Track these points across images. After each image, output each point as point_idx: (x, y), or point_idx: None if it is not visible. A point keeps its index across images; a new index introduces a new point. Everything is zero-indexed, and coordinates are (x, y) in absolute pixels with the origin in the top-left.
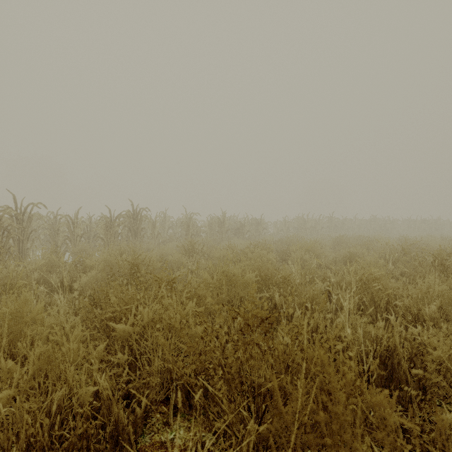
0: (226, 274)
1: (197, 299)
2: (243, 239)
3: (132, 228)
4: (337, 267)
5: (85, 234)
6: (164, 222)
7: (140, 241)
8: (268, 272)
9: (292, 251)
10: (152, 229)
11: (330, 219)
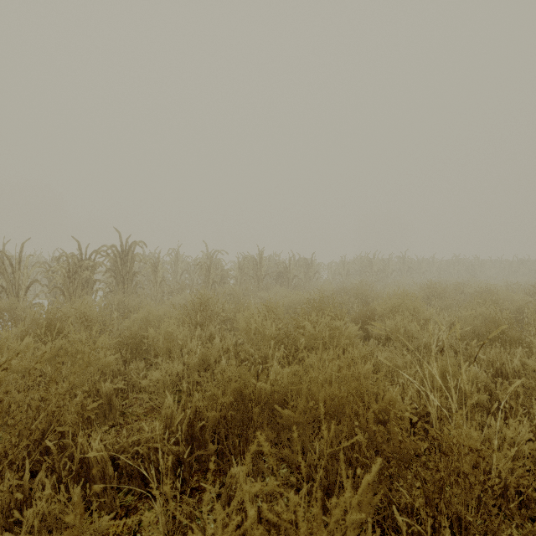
0: (259, 395)
1: None
2: (288, 287)
3: (118, 272)
4: (490, 355)
5: (48, 282)
6: (175, 263)
7: (132, 293)
8: (378, 409)
9: (379, 315)
10: (153, 274)
11: (402, 259)
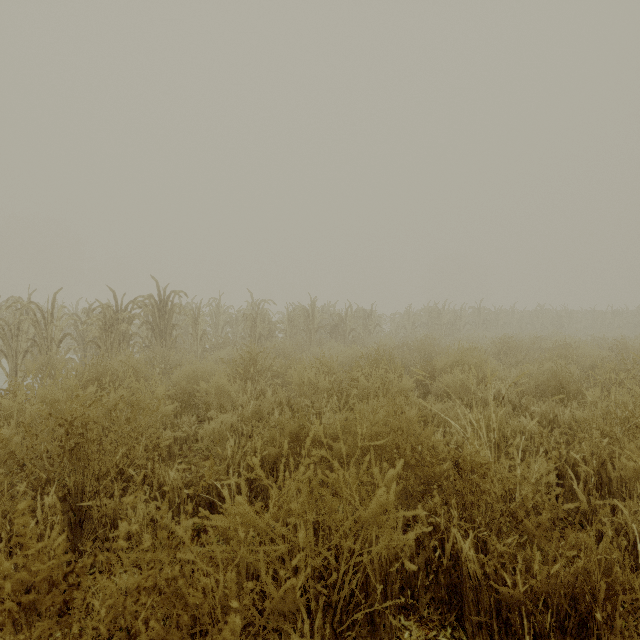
0: (313, 437)
1: (205, 591)
2: (344, 341)
3: (156, 325)
4: (543, 408)
5: (78, 336)
6: (216, 314)
7: (171, 348)
8: (417, 442)
9: (438, 370)
10: (193, 327)
11: (476, 310)
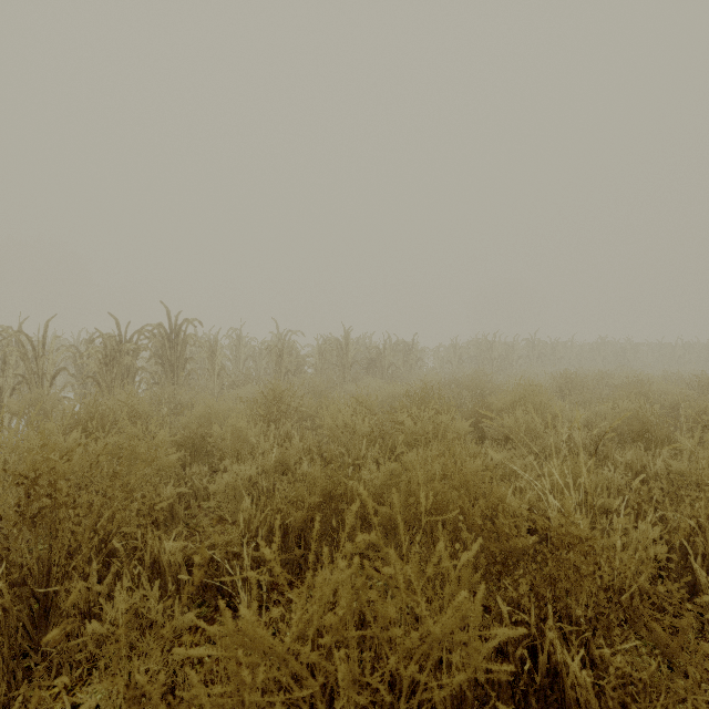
0: (351, 496)
1: None
2: (382, 378)
3: (166, 359)
4: (628, 457)
5: (76, 371)
6: (237, 347)
7: (184, 385)
8: (487, 505)
9: (496, 411)
10: (210, 361)
11: (530, 342)
